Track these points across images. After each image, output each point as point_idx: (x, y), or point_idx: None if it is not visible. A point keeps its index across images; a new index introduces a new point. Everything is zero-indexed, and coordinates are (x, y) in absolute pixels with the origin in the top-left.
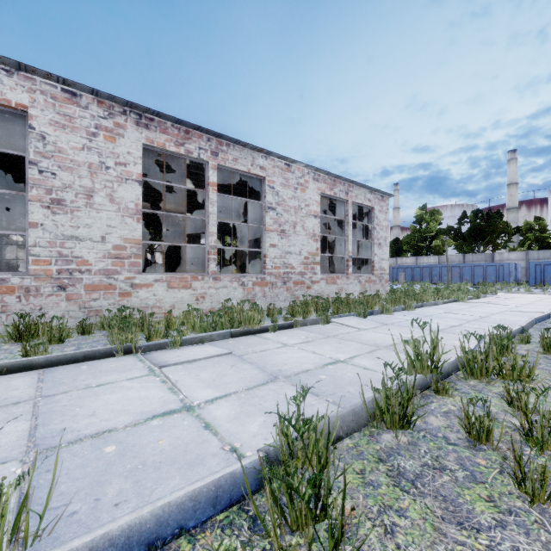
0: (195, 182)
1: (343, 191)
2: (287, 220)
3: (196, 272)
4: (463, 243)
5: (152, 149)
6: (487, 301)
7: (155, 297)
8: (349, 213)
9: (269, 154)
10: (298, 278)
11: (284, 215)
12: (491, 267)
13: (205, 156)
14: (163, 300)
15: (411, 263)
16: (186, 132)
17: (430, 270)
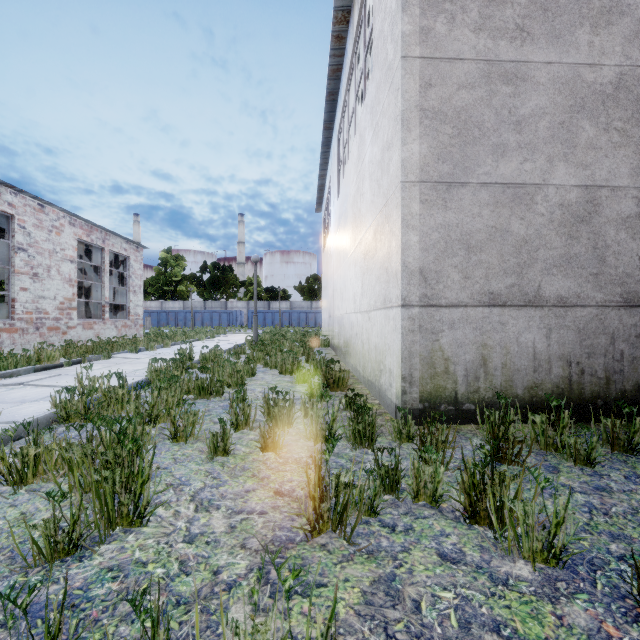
0: None
1: (101, 239)
2: (41, 263)
3: None
4: (205, 290)
5: None
6: (219, 339)
7: None
8: (106, 260)
9: (20, 192)
10: (53, 324)
11: (37, 258)
12: (225, 313)
13: None
14: None
15: (157, 307)
16: None
17: (176, 315)
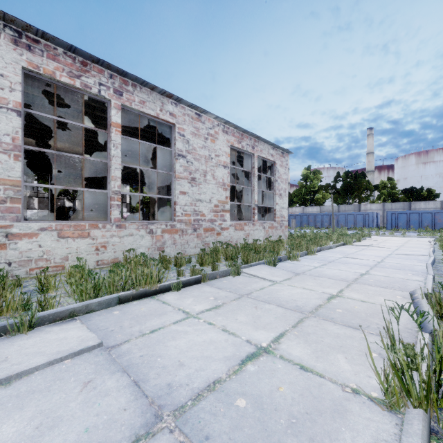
0: (104, 127)
1: (250, 145)
2: (198, 169)
3: (99, 219)
4: (338, 196)
5: (38, 76)
6: (370, 244)
7: (41, 248)
8: (255, 165)
9: (179, 101)
10: (208, 225)
11: (194, 163)
12: (359, 215)
13: (107, 93)
14: (52, 252)
15: (300, 211)
16: (83, 63)
17: (314, 218)
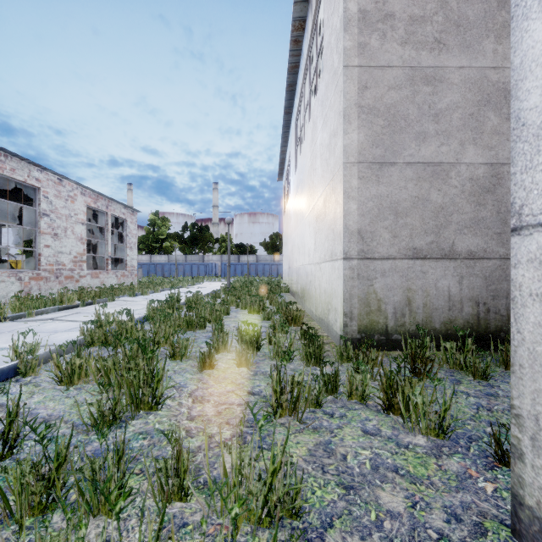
0: None
1: (105, 205)
2: (60, 226)
3: None
4: (186, 246)
5: None
6: (198, 286)
7: None
8: (109, 222)
9: (44, 169)
10: (69, 273)
11: (57, 221)
12: (202, 265)
13: None
14: None
15: (147, 260)
16: None
17: (162, 267)
